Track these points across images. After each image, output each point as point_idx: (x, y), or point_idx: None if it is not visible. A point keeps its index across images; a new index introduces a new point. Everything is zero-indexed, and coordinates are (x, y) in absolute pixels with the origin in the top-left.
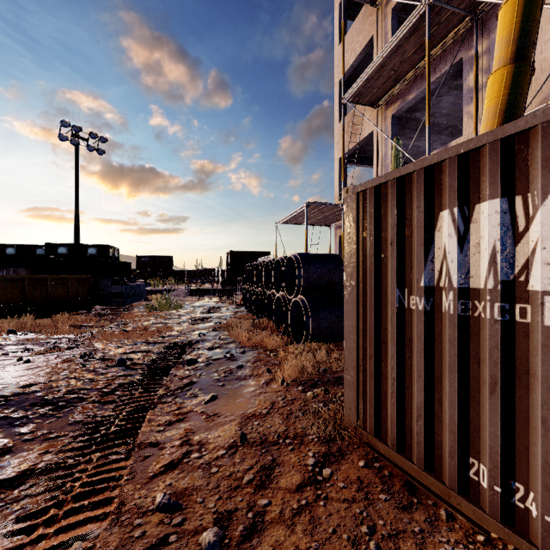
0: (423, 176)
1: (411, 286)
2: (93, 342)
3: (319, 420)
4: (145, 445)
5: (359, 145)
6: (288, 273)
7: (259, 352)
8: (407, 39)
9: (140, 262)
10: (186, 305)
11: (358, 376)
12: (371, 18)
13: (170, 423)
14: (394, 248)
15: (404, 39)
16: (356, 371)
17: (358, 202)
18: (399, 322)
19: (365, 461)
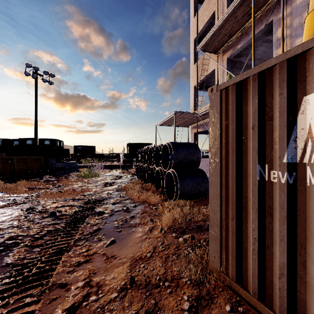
0: (286, 67)
1: (271, 162)
2: (37, 199)
3: (190, 265)
4: (56, 286)
5: (206, 78)
6: (163, 155)
7: (145, 206)
8: (238, 8)
9: (76, 149)
10: (101, 174)
11: (221, 233)
12: (214, 0)
13: (79, 264)
14: (255, 131)
15: (236, 8)
16: (219, 229)
17: (221, 97)
18: (260, 192)
19: (230, 306)
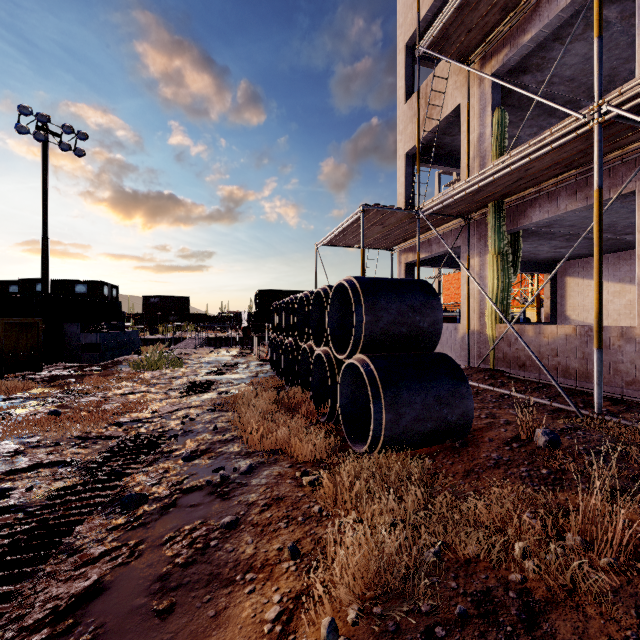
0: None
1: None
2: None
3: None
4: None
5: (436, 131)
6: (335, 314)
7: (279, 471)
8: None
9: (148, 304)
10: (190, 361)
11: None
12: None
13: None
14: None
15: None
16: None
17: None
18: None
19: None
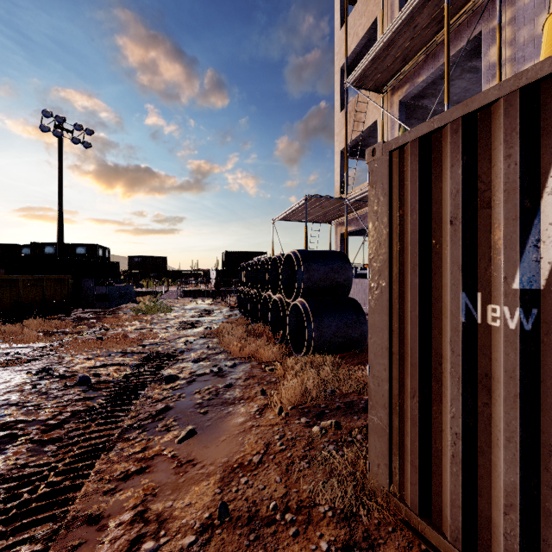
0: (518, 103)
1: (489, 289)
2: (59, 353)
3: (332, 480)
4: (80, 521)
5: (362, 136)
6: (286, 273)
7: (252, 366)
8: (420, 9)
9: (133, 262)
10: (176, 308)
11: (391, 420)
12: None
13: (126, 476)
14: (456, 229)
15: (416, 10)
16: (388, 413)
17: (391, 165)
18: (466, 346)
19: None
